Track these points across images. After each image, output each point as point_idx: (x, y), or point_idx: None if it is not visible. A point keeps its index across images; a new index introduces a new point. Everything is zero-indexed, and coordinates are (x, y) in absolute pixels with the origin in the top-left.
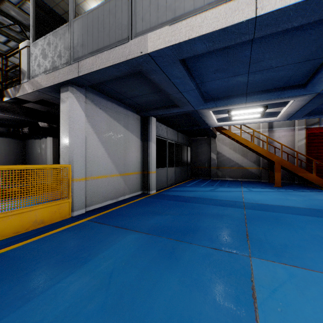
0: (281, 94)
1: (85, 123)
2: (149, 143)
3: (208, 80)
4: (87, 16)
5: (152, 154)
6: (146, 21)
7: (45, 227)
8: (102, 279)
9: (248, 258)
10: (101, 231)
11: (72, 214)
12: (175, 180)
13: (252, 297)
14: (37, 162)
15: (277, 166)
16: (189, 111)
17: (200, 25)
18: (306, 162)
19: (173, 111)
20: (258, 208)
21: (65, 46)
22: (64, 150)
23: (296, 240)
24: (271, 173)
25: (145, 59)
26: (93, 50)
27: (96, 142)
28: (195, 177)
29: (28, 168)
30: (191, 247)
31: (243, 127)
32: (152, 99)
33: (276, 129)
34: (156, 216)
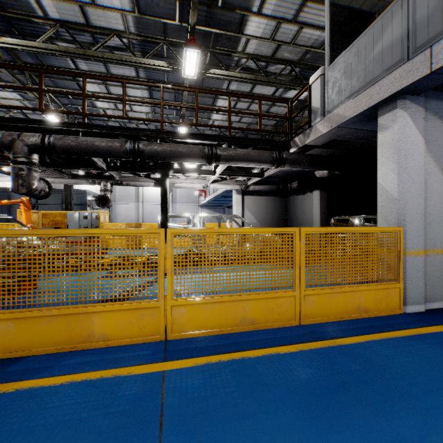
0: None
1: (422, 155)
2: None
3: None
4: None
5: None
6: None
7: (372, 320)
8: None
9: None
10: None
11: (404, 309)
12: None
13: None
14: (300, 223)
15: None
16: None
17: None
18: None
19: None
20: None
21: (393, 38)
22: (387, 204)
23: None
24: None
25: None
26: None
27: (440, 187)
28: None
29: (351, 231)
30: None
31: None
32: None
33: None
34: None
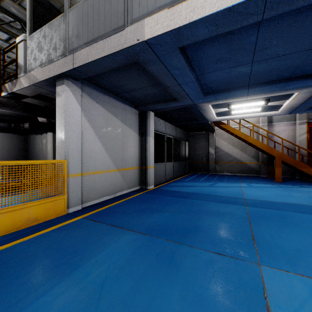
0: (285, 86)
1: (81, 117)
2: (147, 137)
3: (208, 71)
4: (82, 5)
5: (150, 149)
6: (143, 6)
7: (38, 225)
8: (91, 292)
9: (257, 267)
10: (96, 230)
11: (68, 210)
12: (173, 175)
13: None
14: (38, 157)
15: (278, 161)
16: (188, 105)
17: (202, 6)
18: (307, 157)
19: (172, 105)
20: (261, 206)
21: (60, 38)
22: (60, 145)
23: (309, 244)
24: (271, 168)
25: (142, 47)
26: (88, 41)
27: (92, 137)
28: (193, 172)
29: (20, 163)
30: (192, 251)
31: (241, 122)
32: (150, 92)
33: (276, 123)
34: (154, 213)
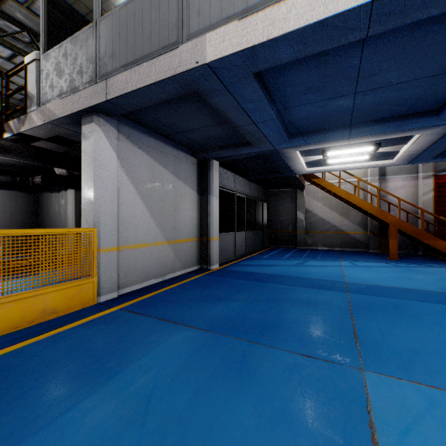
0: (402, 125)
1: (116, 168)
2: (209, 197)
3: (295, 105)
4: (119, 12)
5: (214, 213)
6: (203, 16)
7: (57, 320)
8: (135, 406)
9: (360, 372)
10: (139, 326)
11: (99, 299)
12: (246, 249)
13: (371, 440)
14: (54, 224)
15: (393, 230)
16: (266, 152)
17: (285, 18)
18: (434, 225)
19: (244, 152)
20: (368, 292)
21: (88, 58)
22: (87, 207)
23: (431, 343)
24: (384, 240)
25: (203, 72)
26: (127, 62)
27: (133, 196)
28: (274, 246)
29: (33, 233)
30: (271, 353)
31: (342, 175)
32: (214, 134)
33: (391, 177)
34: (219, 303)
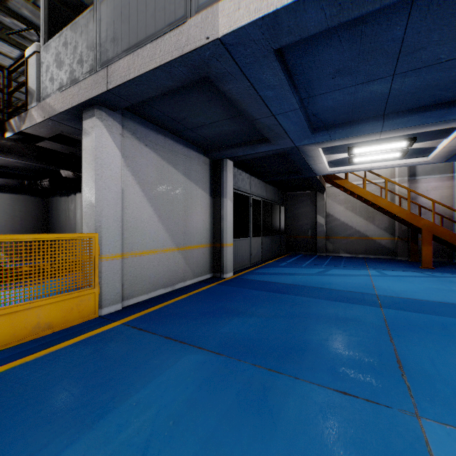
0: (446, 114)
1: (121, 168)
2: (222, 199)
3: (320, 92)
4: None
5: (228, 217)
6: None
7: (52, 336)
8: None
9: (415, 420)
10: (141, 346)
11: (101, 312)
12: (262, 256)
13: None
14: (64, 229)
15: (426, 235)
16: (286, 149)
17: None
18: None
19: (261, 150)
20: (405, 307)
21: (88, 45)
22: (88, 210)
23: None
24: (414, 246)
25: (214, 51)
26: (129, 46)
27: (139, 198)
28: (292, 252)
29: (25, 239)
30: (298, 387)
31: (367, 176)
32: (227, 129)
33: (422, 177)
34: (234, 318)
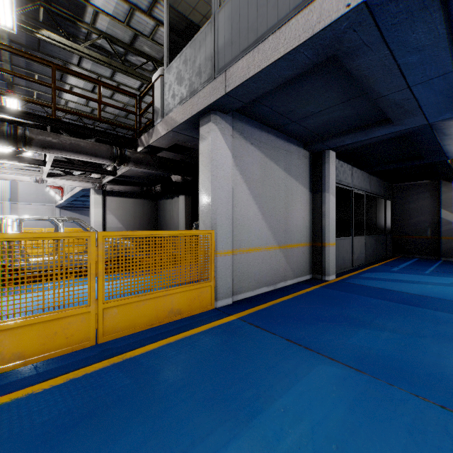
0: None
1: (231, 167)
2: (324, 195)
3: None
4: None
5: (330, 214)
6: None
7: (182, 321)
8: None
9: None
10: (265, 345)
11: (216, 304)
12: (365, 258)
13: None
14: (169, 227)
15: None
16: (411, 129)
17: None
18: None
19: (376, 134)
20: None
21: (206, 56)
22: (205, 209)
23: None
24: None
25: (354, 20)
26: (248, 44)
27: (245, 196)
28: (402, 255)
29: (163, 235)
30: None
31: None
32: (338, 115)
33: None
34: (359, 329)
